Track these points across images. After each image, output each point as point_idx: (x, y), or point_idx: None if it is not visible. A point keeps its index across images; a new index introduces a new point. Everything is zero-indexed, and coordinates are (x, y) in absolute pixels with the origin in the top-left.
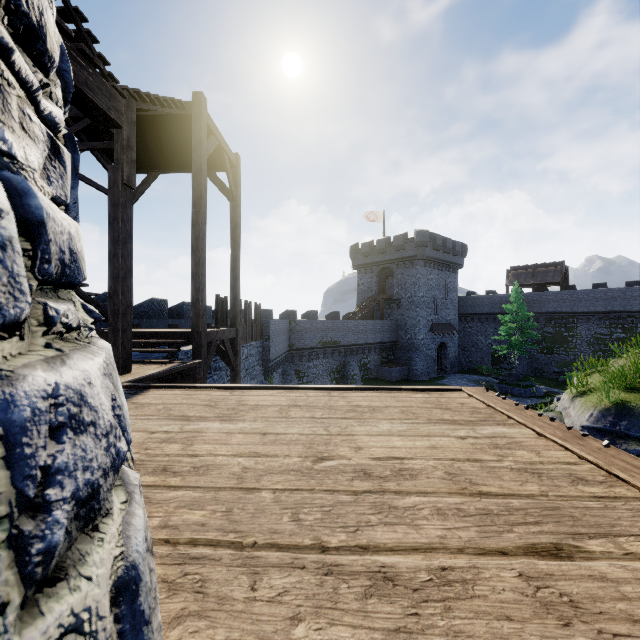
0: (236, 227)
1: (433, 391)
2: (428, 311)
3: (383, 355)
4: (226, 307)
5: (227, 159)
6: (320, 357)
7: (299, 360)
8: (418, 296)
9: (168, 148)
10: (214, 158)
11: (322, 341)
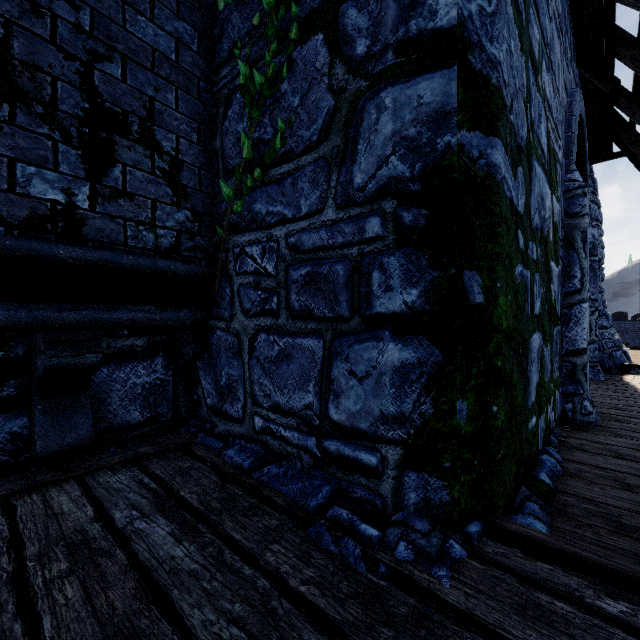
0: None
1: None
2: None
3: None
4: None
5: None
6: None
7: None
8: None
9: None
10: None
11: None
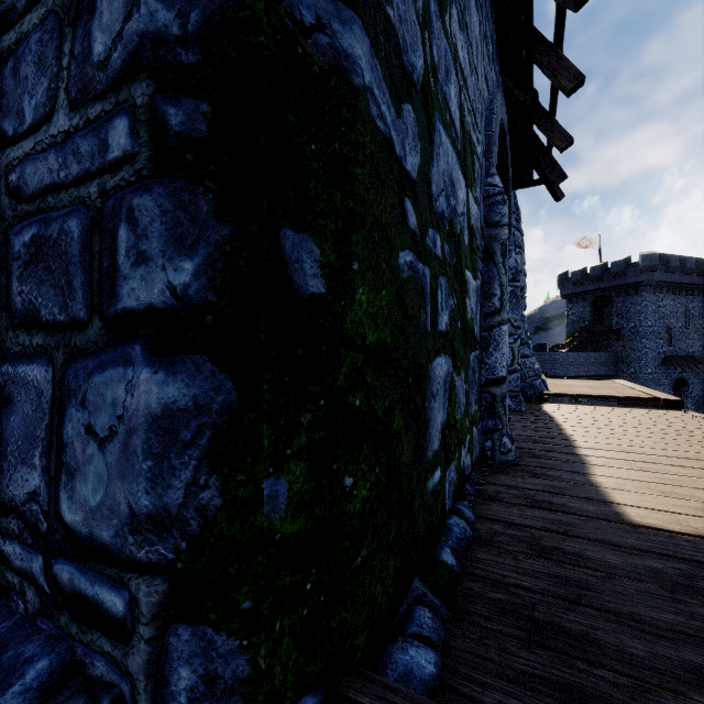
0: None
1: (597, 380)
2: (658, 342)
3: None
4: None
5: None
6: None
7: None
8: (644, 326)
9: None
10: None
11: None
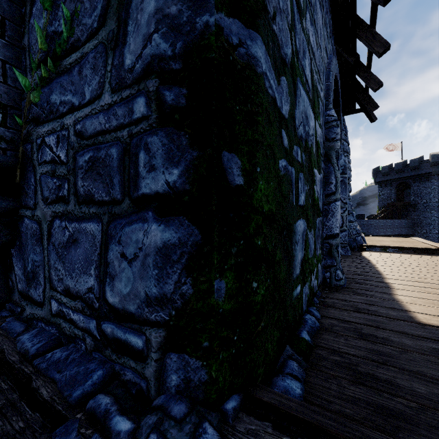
0: None
1: (399, 237)
2: None
3: None
4: None
5: None
6: None
7: None
8: (433, 202)
9: None
10: None
11: None
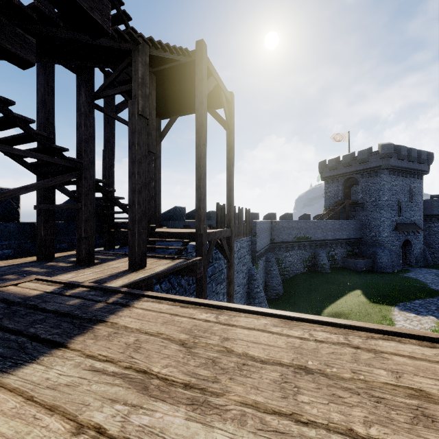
0: (230, 149)
1: None
2: (392, 213)
3: (348, 249)
4: (224, 212)
5: (223, 96)
6: (295, 249)
7: (278, 251)
8: (382, 200)
9: (181, 94)
10: (214, 97)
11: (296, 237)
